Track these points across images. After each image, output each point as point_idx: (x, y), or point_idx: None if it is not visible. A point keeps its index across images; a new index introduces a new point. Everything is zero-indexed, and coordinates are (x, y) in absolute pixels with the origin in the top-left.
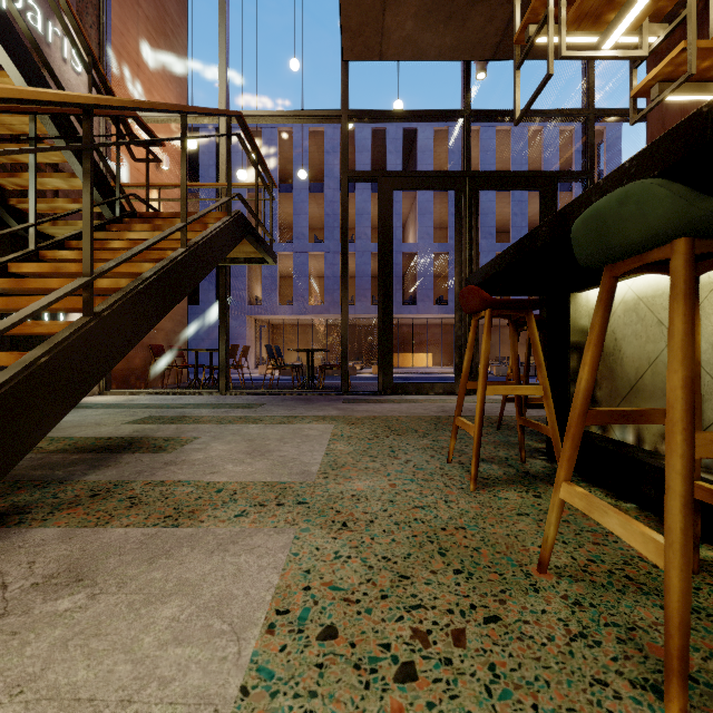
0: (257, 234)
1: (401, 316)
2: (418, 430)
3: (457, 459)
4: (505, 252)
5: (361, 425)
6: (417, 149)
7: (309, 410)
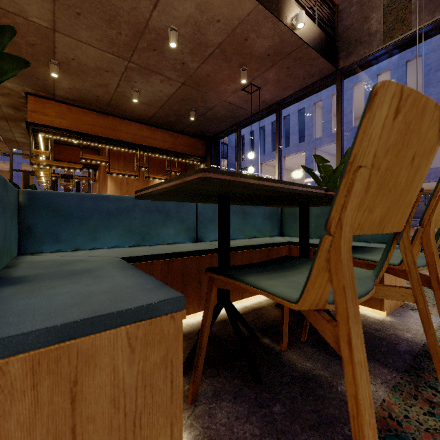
0: None
1: None
2: None
3: None
4: None
5: None
6: None
7: None
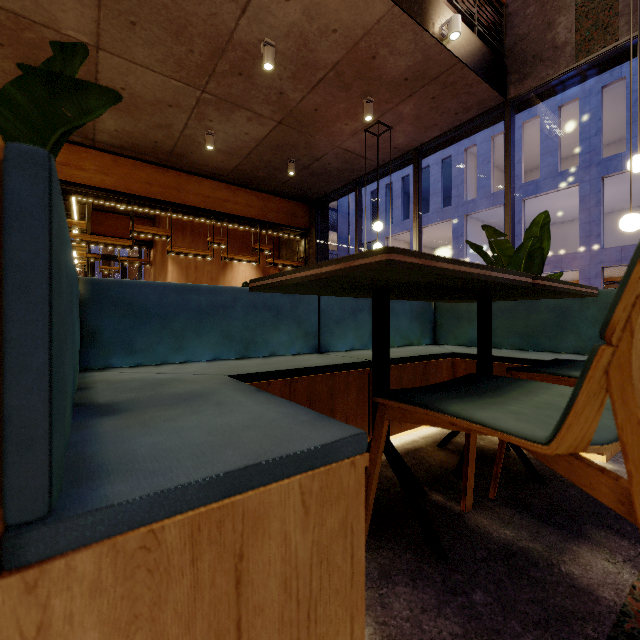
0: None
1: None
2: None
3: None
4: None
5: None
6: None
7: None
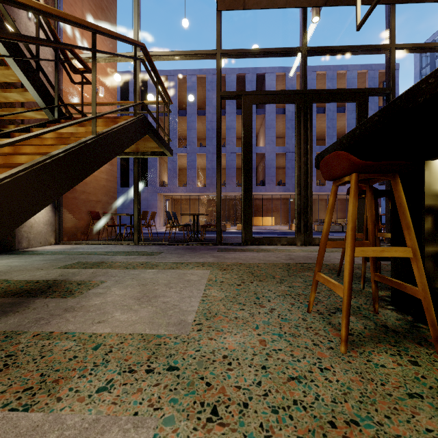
0: (157, 133)
1: (255, 193)
2: (275, 276)
3: (315, 308)
4: (366, 121)
5: (230, 270)
6: (265, 87)
7: (193, 257)
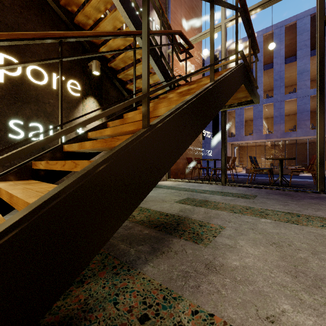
0: (251, 80)
1: None
2: None
3: None
4: None
5: None
6: None
7: (303, 208)
